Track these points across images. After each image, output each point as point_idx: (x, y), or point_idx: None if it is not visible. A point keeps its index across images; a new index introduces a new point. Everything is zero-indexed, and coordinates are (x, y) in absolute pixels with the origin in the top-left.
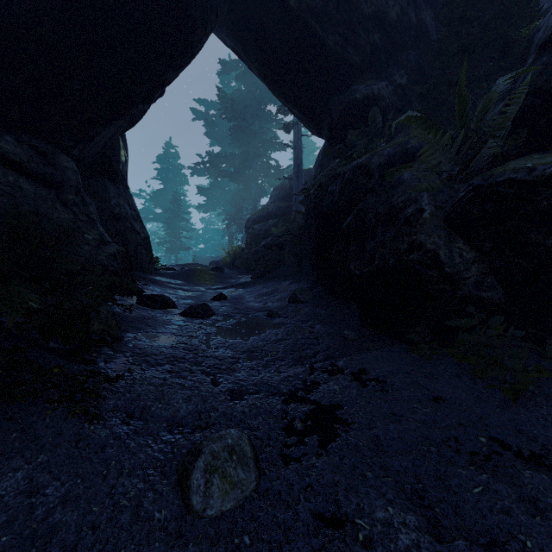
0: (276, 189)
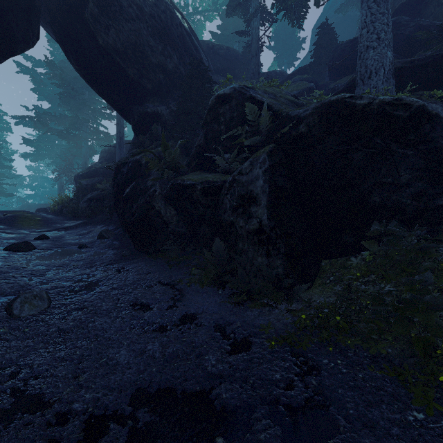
0: (104, 152)
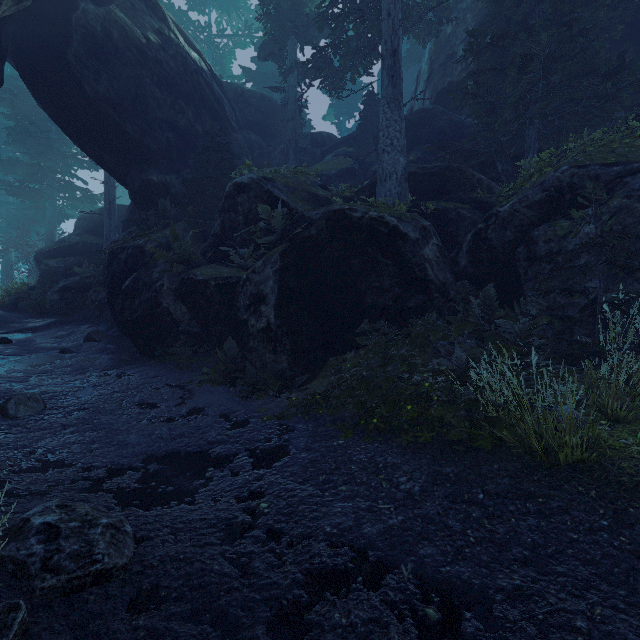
0: (83, 219)
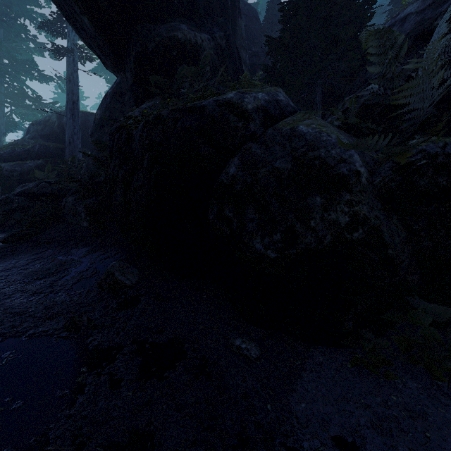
0: (37, 123)
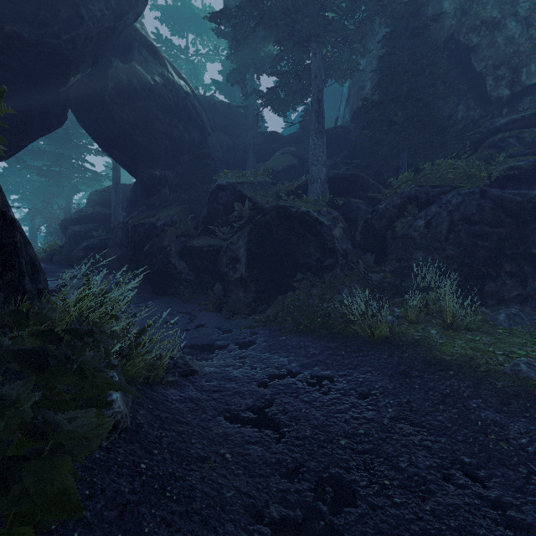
0: (94, 194)
